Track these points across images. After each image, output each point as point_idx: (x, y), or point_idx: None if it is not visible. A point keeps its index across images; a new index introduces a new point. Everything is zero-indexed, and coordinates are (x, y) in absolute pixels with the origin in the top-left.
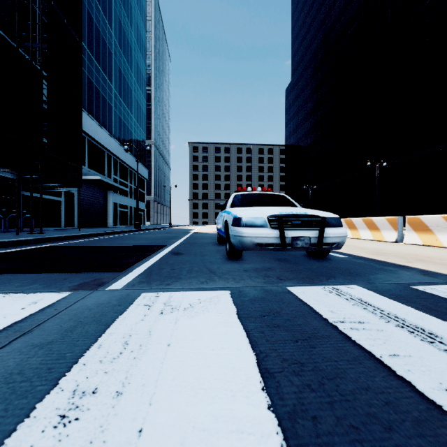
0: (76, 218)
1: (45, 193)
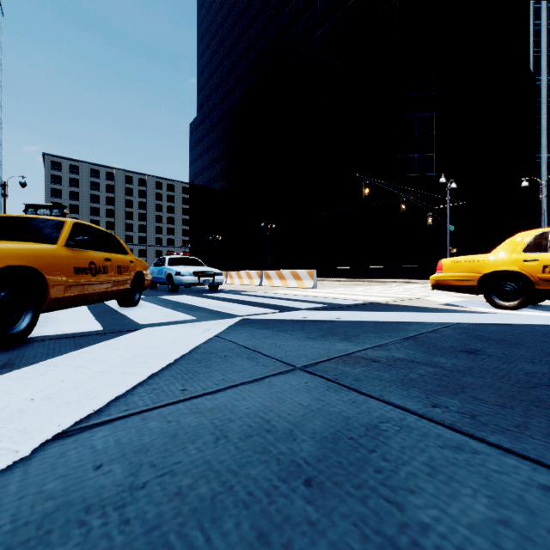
0: None
1: None
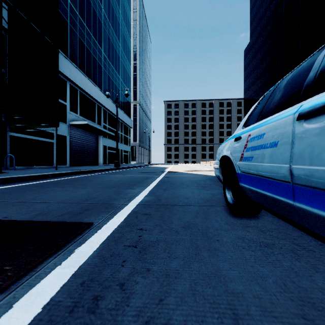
0: (68, 157)
1: (36, 135)
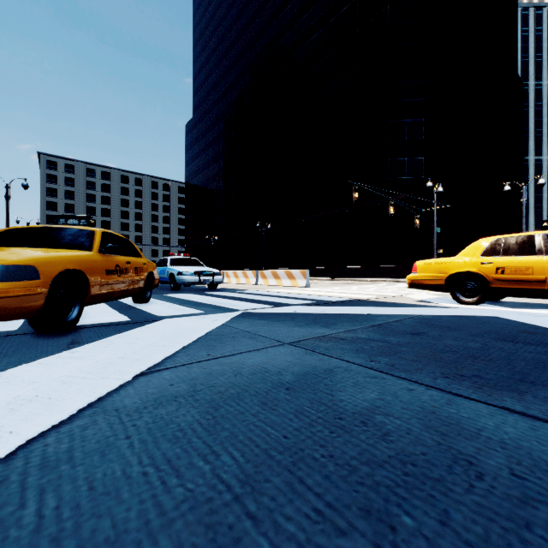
0: None
1: None
